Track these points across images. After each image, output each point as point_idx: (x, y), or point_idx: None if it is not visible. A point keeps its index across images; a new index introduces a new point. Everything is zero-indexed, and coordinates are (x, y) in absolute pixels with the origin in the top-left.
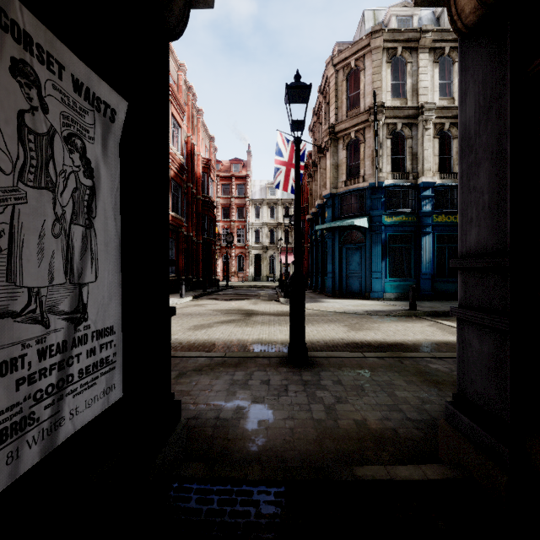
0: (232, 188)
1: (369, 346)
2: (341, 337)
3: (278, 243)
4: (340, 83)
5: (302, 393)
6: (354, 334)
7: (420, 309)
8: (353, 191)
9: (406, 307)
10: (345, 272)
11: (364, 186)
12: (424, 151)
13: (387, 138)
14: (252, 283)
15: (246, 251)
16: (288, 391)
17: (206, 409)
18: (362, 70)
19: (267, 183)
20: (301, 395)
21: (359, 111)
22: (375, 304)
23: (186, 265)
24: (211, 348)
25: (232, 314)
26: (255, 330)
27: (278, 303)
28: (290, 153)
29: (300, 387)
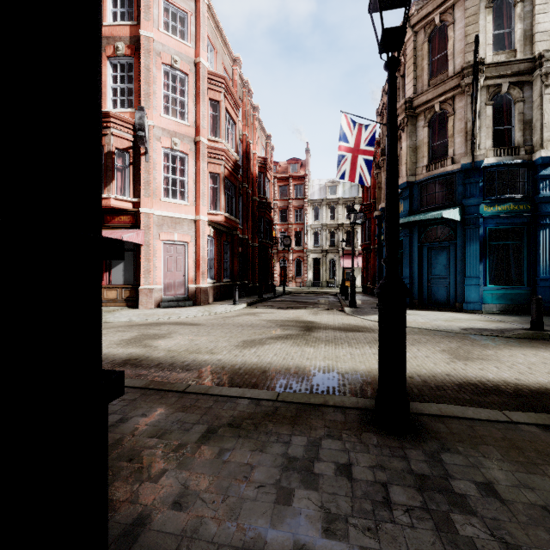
0: (289, 189)
1: (498, 392)
2: (445, 372)
3: (338, 246)
4: (419, 46)
5: (423, 517)
6: (464, 367)
7: (548, 328)
8: (437, 176)
9: (523, 325)
10: (426, 278)
11: (453, 170)
12: (544, 115)
13: (487, 105)
14: (311, 288)
15: (304, 255)
16: (393, 504)
17: (233, 543)
18: (450, 24)
19: (326, 182)
20: (423, 523)
21: (445, 77)
22: (473, 318)
23: (241, 269)
24: (260, 378)
25: (289, 326)
26: (317, 352)
27: (342, 313)
28: (357, 137)
29: (414, 496)
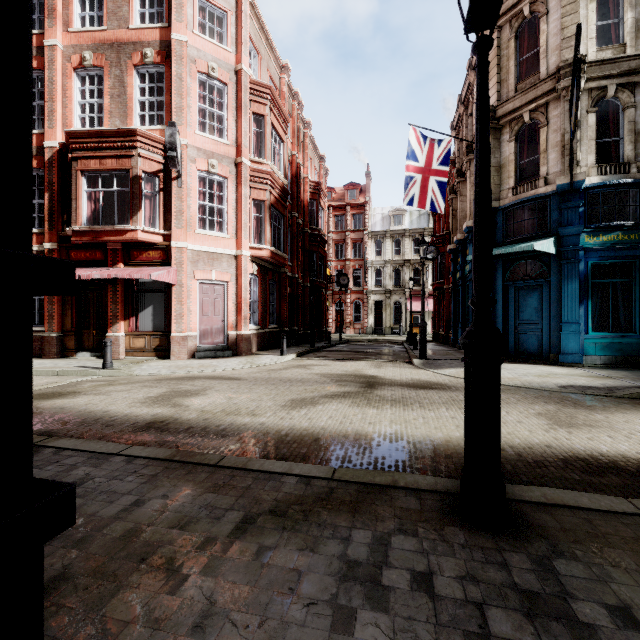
0: (347, 220)
1: (617, 470)
2: (544, 442)
3: (404, 285)
4: (504, 44)
5: None
6: (568, 436)
7: None
8: (527, 200)
9: (637, 382)
10: (513, 323)
11: (546, 192)
12: None
13: (589, 113)
14: (372, 336)
15: (364, 297)
16: (493, 637)
17: None
18: (543, 16)
19: (390, 210)
20: None
21: (536, 80)
22: (572, 373)
23: (290, 314)
24: (311, 447)
25: (346, 382)
26: (382, 414)
27: (410, 366)
28: (428, 154)
29: (522, 625)
